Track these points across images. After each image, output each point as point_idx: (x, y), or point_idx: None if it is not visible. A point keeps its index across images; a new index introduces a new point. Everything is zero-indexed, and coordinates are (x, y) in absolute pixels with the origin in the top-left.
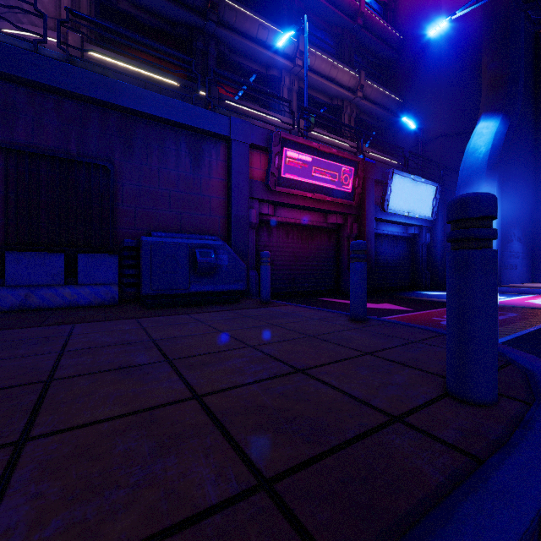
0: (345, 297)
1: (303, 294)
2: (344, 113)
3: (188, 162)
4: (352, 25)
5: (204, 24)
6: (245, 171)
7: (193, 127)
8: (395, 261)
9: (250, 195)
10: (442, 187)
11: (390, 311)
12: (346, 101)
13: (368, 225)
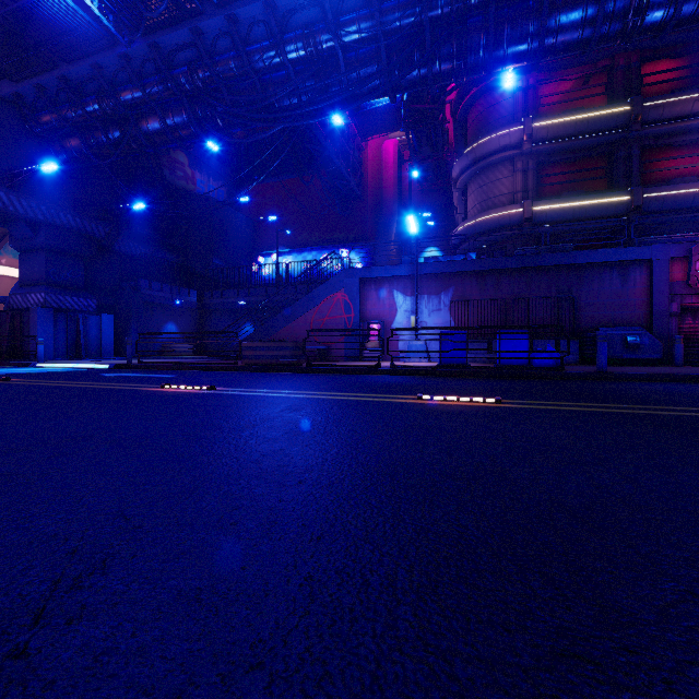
0: None
1: None
2: None
3: (618, 281)
4: None
5: (625, 135)
6: (665, 278)
7: (621, 260)
8: None
9: (670, 293)
10: None
11: None
12: None
13: None
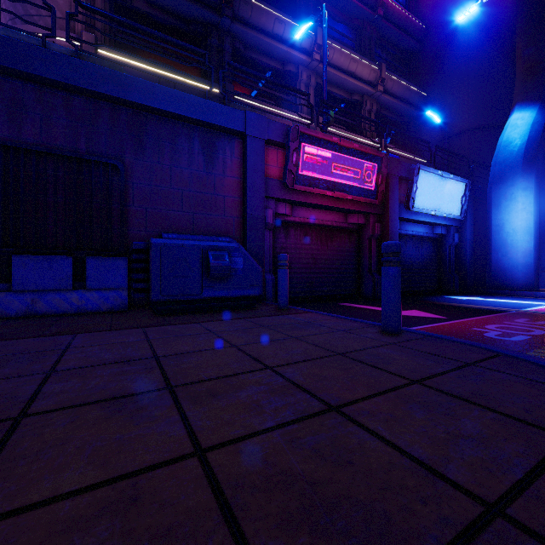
0: (367, 303)
1: (322, 299)
2: (364, 109)
3: (202, 160)
4: (373, 16)
5: (218, 20)
6: (261, 168)
7: (206, 122)
8: (420, 263)
9: (266, 194)
10: (472, 183)
11: (422, 319)
12: (365, 96)
13: (392, 225)
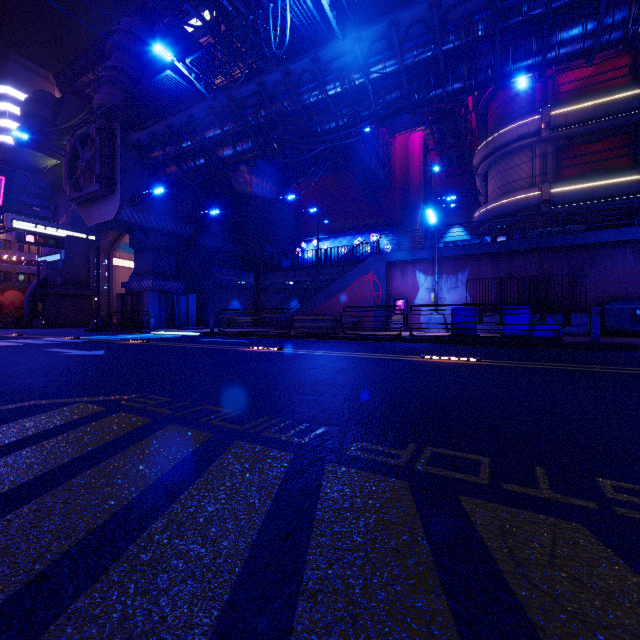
0: None
1: None
2: None
3: (632, 258)
4: None
5: None
6: None
7: (635, 239)
8: None
9: None
10: None
11: None
12: None
13: None
